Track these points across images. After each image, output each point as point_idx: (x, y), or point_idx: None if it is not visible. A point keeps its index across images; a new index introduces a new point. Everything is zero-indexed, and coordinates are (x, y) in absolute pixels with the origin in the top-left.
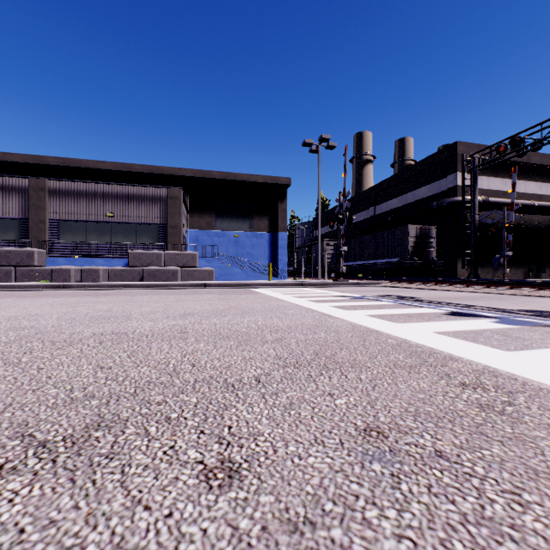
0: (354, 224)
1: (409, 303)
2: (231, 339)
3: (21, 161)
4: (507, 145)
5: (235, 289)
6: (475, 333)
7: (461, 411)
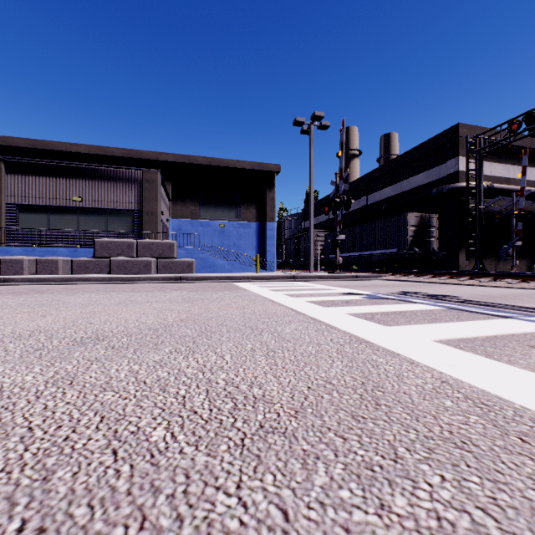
0: (345, 215)
1: (464, 308)
2: None
3: None
4: (521, 122)
5: (215, 283)
6: None
7: None
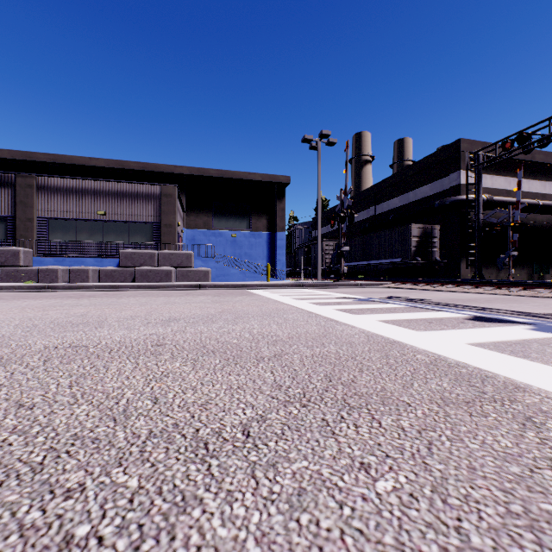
0: (354, 224)
1: (421, 306)
2: (217, 354)
3: (9, 157)
4: (513, 141)
5: (231, 290)
6: (520, 344)
7: None
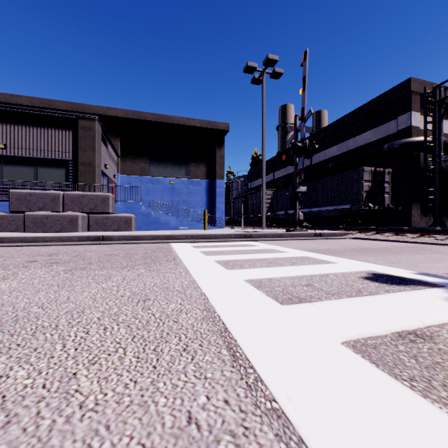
0: (289, 175)
1: None
2: None
3: None
4: None
5: (146, 245)
6: None
7: None
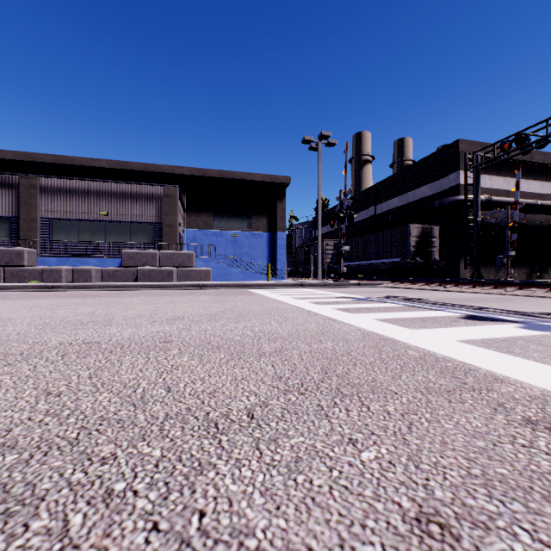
0: (354, 224)
1: (418, 305)
2: (222, 350)
3: (12, 158)
4: (511, 142)
5: (232, 289)
6: (506, 341)
7: (550, 474)
